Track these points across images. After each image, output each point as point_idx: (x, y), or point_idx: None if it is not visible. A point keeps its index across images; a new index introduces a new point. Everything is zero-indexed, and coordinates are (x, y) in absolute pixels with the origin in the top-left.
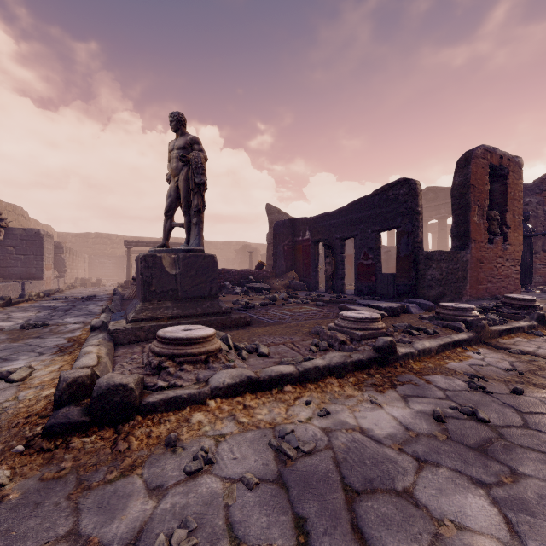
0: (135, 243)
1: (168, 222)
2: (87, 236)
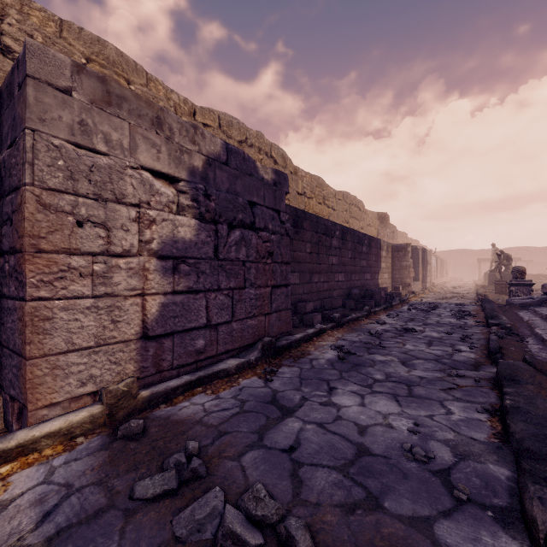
0: (483, 260)
1: (491, 265)
2: (450, 252)
